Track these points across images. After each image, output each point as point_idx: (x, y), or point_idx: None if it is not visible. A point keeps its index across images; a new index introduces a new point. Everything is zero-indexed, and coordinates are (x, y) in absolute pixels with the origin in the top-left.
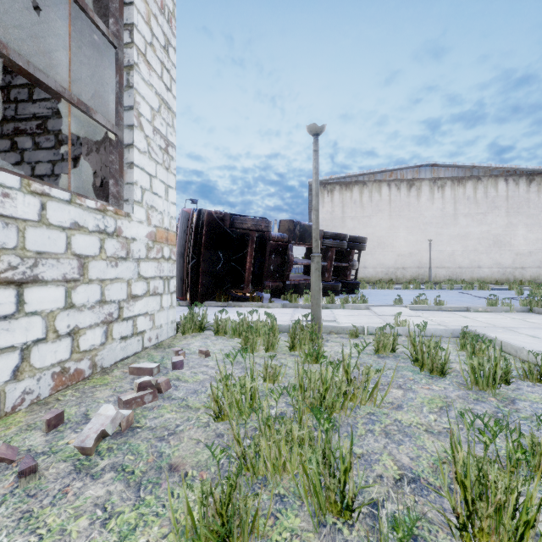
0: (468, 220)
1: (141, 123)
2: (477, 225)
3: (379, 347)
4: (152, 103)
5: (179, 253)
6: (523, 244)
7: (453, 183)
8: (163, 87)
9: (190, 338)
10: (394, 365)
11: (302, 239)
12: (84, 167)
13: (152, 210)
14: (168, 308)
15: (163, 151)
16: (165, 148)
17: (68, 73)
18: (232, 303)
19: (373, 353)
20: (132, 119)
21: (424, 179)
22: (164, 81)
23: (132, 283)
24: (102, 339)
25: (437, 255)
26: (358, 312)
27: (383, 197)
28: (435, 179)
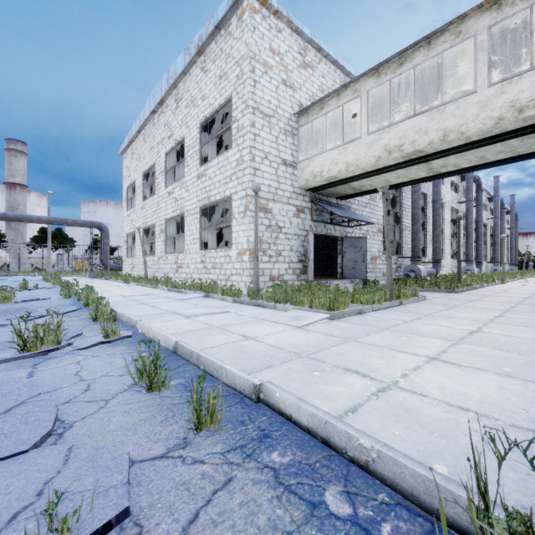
0: None
1: None
2: None
3: None
4: None
5: None
6: None
7: None
8: None
9: None
10: None
11: (531, 261)
12: None
13: None
14: None
15: None
16: None
17: None
18: None
19: None
20: None
21: None
22: None
23: None
24: None
25: None
26: None
27: None
28: None
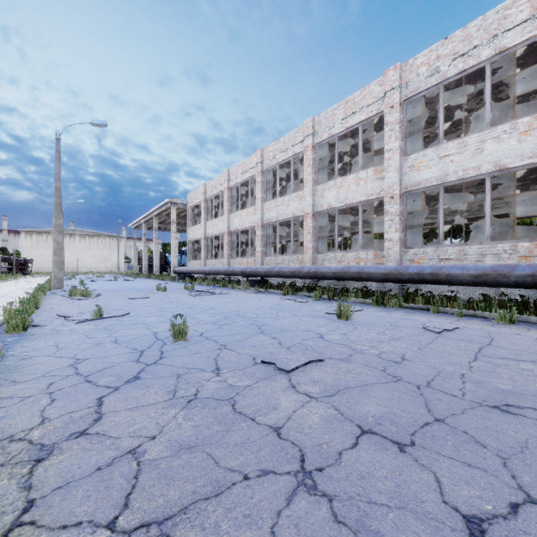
0: (95, 251)
1: None
2: (99, 253)
3: None
4: None
5: None
6: (115, 260)
7: (89, 237)
8: None
9: None
10: None
11: (5, 261)
12: None
13: None
14: None
15: None
16: None
17: None
18: None
19: None
20: None
21: (77, 234)
22: None
23: None
24: None
25: (83, 263)
26: None
27: None
28: (82, 235)
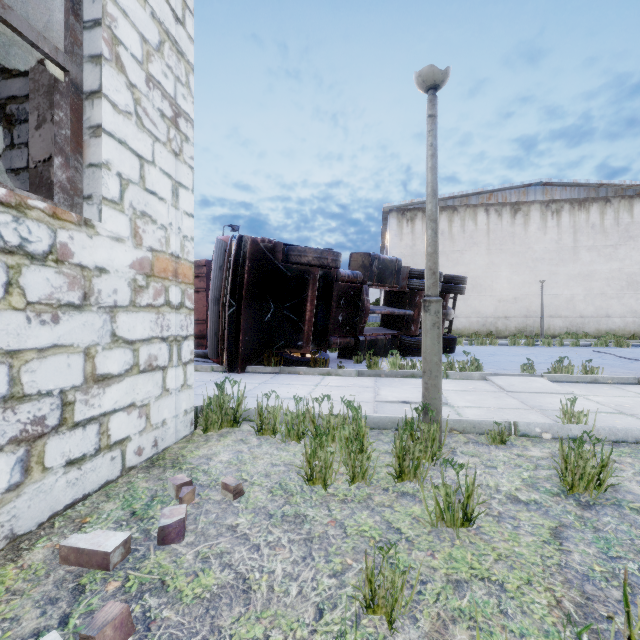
0: (593, 255)
1: (120, 57)
2: (604, 261)
3: (575, 480)
4: (143, 30)
5: (212, 298)
6: None
7: (572, 207)
8: (169, 13)
9: (214, 440)
10: (634, 536)
11: (381, 278)
12: (32, 149)
13: (143, 220)
14: (177, 390)
15: (167, 121)
16: (172, 118)
17: (20, 4)
18: (286, 369)
19: (561, 491)
20: (98, 44)
21: (534, 202)
22: (170, 3)
23: (97, 353)
24: (11, 476)
25: (551, 300)
26: (472, 384)
27: (479, 226)
28: (548, 201)
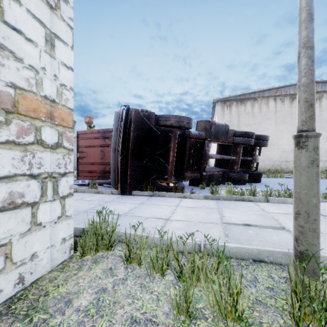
0: None
1: None
2: None
3: None
4: None
5: (112, 149)
6: None
7: None
8: None
9: (86, 268)
10: None
11: (216, 136)
12: None
13: (0, 53)
14: (53, 222)
15: None
16: None
17: None
18: (157, 193)
19: None
20: None
21: None
22: None
23: None
24: None
25: None
26: (289, 207)
27: (270, 109)
28: None
